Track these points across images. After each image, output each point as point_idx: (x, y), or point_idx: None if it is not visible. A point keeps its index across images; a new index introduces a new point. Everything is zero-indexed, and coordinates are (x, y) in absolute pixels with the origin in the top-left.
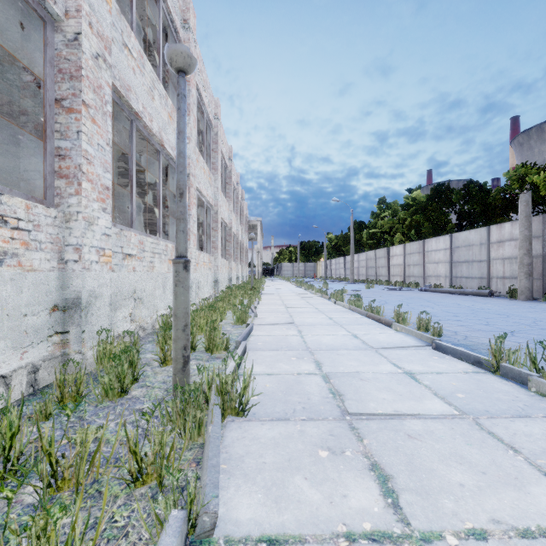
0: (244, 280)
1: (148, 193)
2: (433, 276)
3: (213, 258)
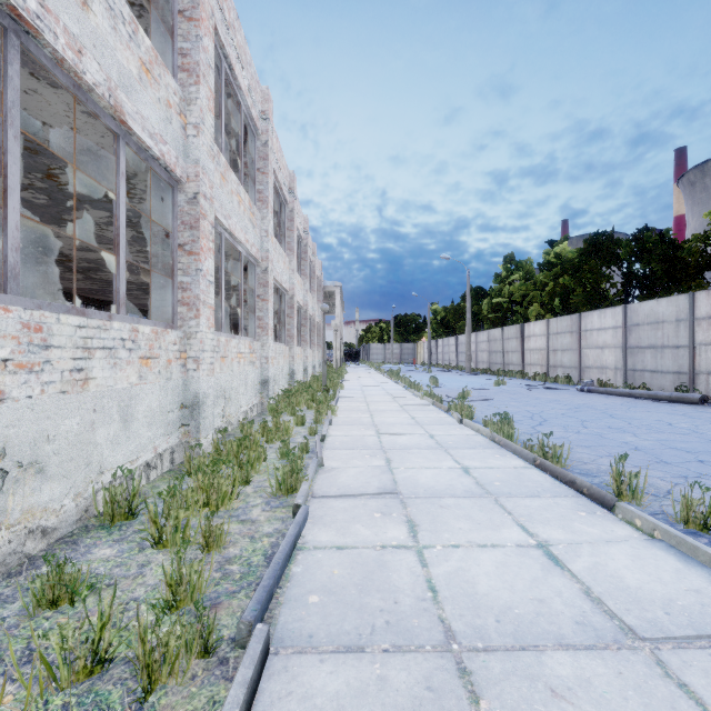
0: (316, 371)
1: (150, 238)
2: (595, 368)
3: (260, 344)
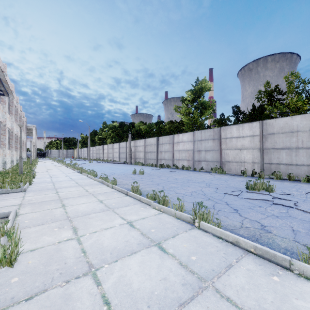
0: (24, 160)
1: None
2: (115, 157)
3: (11, 151)
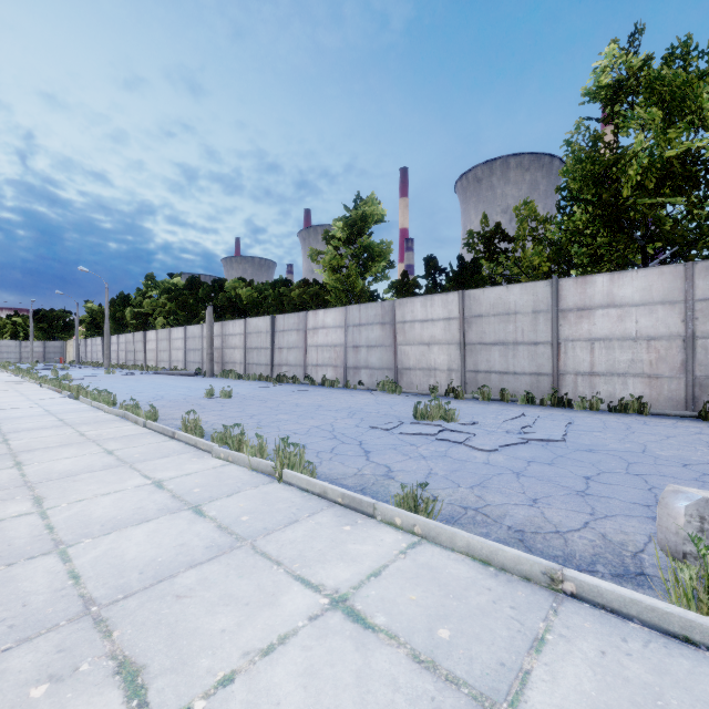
0: None
1: None
2: (176, 361)
3: None
